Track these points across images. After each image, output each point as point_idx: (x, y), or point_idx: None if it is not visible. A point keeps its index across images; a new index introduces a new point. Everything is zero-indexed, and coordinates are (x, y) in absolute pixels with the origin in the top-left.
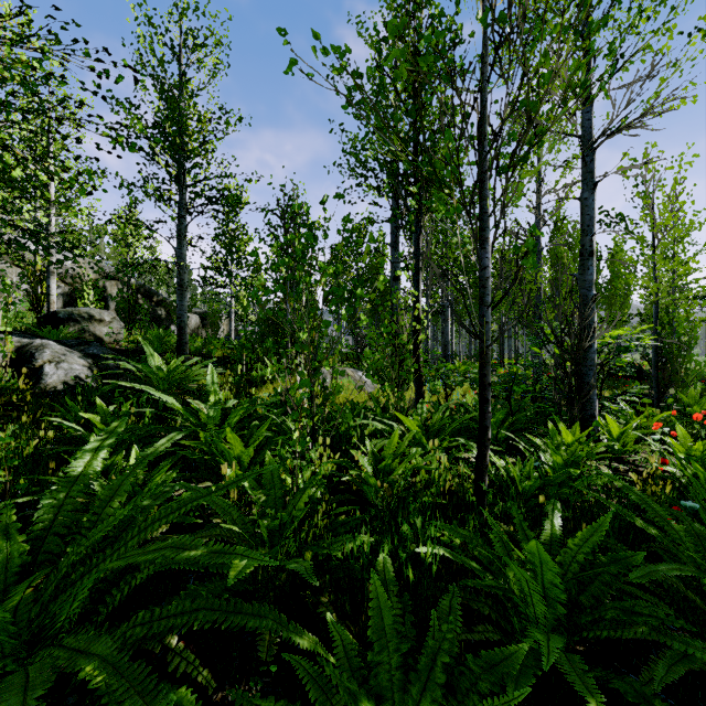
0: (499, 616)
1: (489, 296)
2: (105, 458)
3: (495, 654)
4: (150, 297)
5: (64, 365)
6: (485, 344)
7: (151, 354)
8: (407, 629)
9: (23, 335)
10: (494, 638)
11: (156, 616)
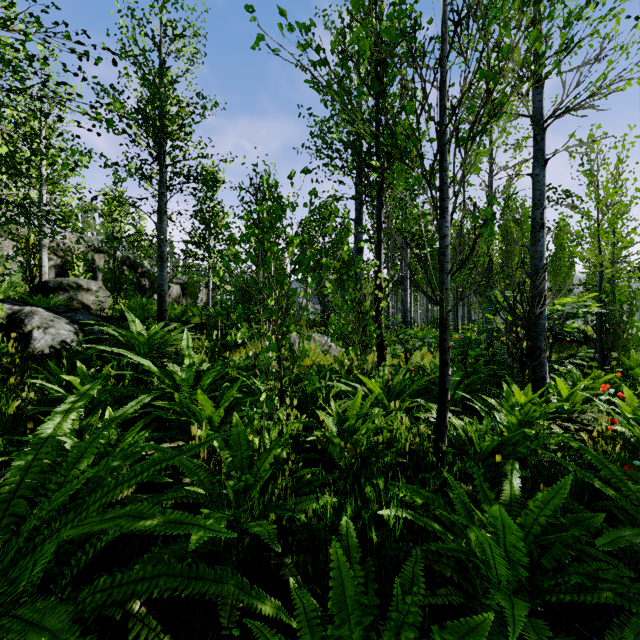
0: (460, 577)
1: (448, 263)
2: (81, 419)
3: (461, 625)
4: (135, 268)
5: (51, 331)
6: (445, 310)
7: (133, 320)
8: (370, 596)
9: (15, 303)
10: (457, 601)
11: (116, 581)
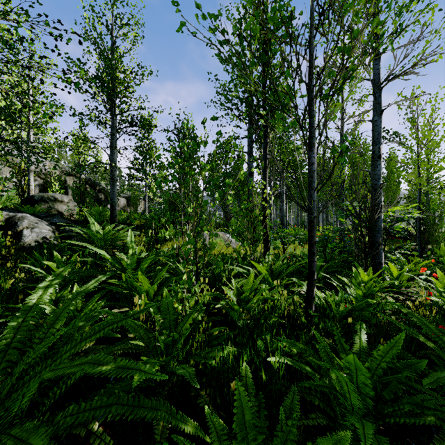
0: (325, 405)
1: (315, 183)
2: (56, 292)
3: (327, 441)
4: (94, 187)
5: (36, 230)
6: (313, 215)
7: (93, 223)
8: (262, 420)
9: (11, 211)
10: (323, 422)
11: (81, 409)
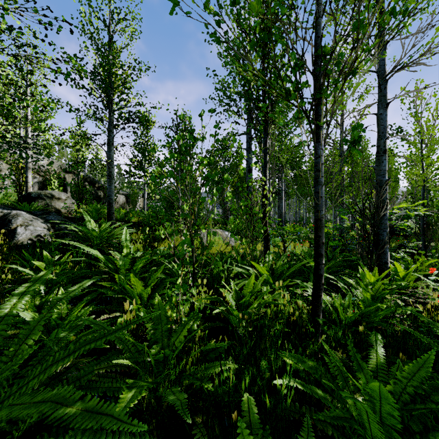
0: (340, 434)
1: (322, 177)
2: (41, 296)
3: None
4: (93, 184)
5: (30, 228)
6: (320, 213)
7: (89, 220)
8: None
9: (6, 208)
10: None
11: None
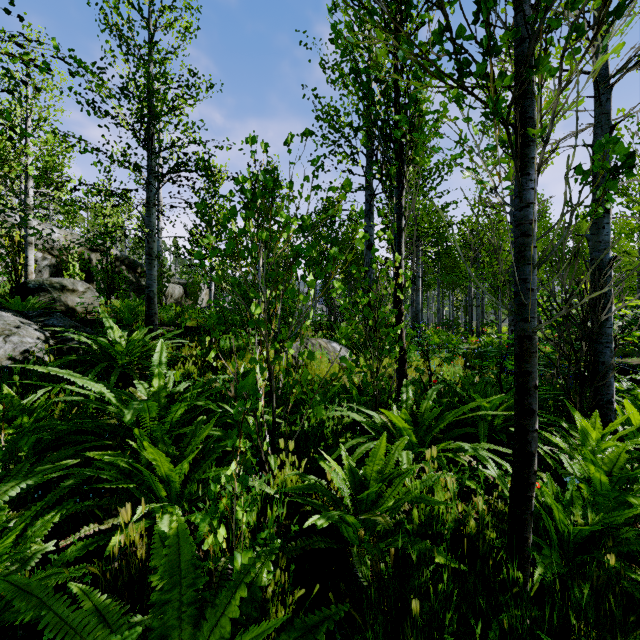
0: None
1: (533, 249)
2: None
3: None
4: (134, 268)
5: (14, 338)
6: (529, 324)
7: (111, 326)
8: None
9: None
10: None
11: None
